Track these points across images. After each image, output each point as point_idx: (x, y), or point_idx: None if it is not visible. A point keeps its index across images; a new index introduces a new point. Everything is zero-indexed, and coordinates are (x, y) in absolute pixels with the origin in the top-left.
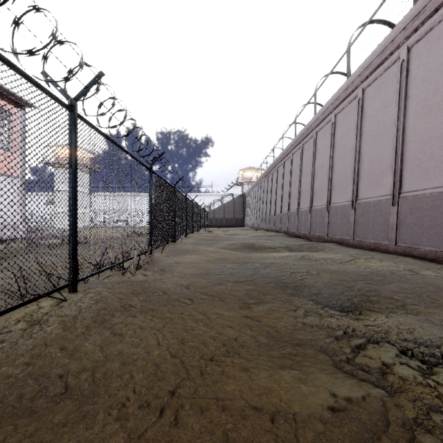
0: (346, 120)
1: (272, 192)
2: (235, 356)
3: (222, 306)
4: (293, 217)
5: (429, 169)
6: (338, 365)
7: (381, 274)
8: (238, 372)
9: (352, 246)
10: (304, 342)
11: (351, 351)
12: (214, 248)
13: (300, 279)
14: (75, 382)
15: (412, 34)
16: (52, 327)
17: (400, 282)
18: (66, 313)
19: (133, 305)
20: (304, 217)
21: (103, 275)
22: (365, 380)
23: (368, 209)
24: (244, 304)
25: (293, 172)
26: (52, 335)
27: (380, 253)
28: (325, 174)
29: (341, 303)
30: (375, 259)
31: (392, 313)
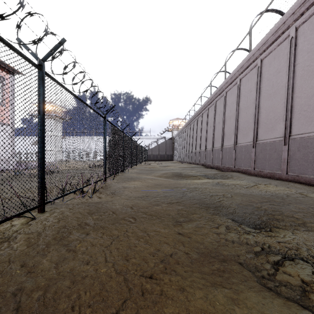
0: (248, 82)
1: (193, 136)
2: (172, 273)
3: (159, 224)
4: (209, 154)
5: (313, 117)
6: (261, 281)
7: (280, 197)
8: (175, 292)
9: (253, 175)
10: (228, 257)
11: (271, 267)
12: (152, 176)
13: (218, 201)
14: (27, 302)
15: (299, 17)
16: (19, 243)
17: (296, 204)
18: (32, 231)
19: (88, 223)
20: (217, 154)
21: (68, 197)
22: (290, 298)
23: (265, 147)
24: (176, 222)
25: (208, 121)
26: (16, 252)
27: (275, 180)
28: (233, 122)
29: (253, 221)
30: (272, 185)
31: (296, 230)
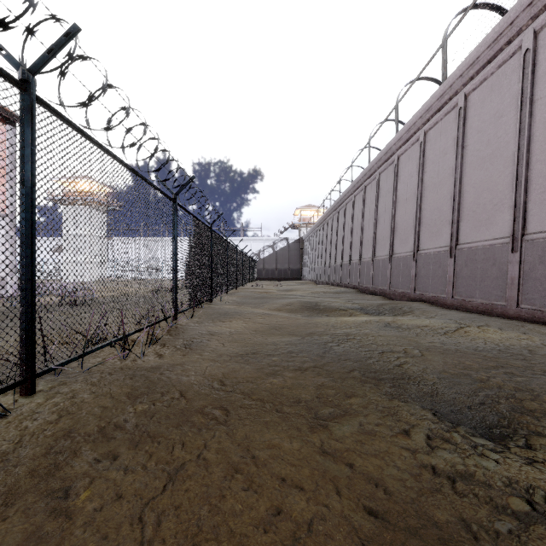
0: (441, 138)
1: (338, 236)
2: None
3: (279, 426)
4: (367, 268)
5: None
6: None
7: (517, 355)
8: None
9: (451, 307)
10: (452, 530)
11: None
12: (265, 309)
13: (397, 364)
14: None
15: (541, 11)
16: None
17: None
18: None
19: (123, 424)
20: (382, 268)
21: (98, 355)
22: None
23: (474, 257)
24: (316, 418)
25: (366, 209)
26: None
27: (495, 318)
28: (411, 210)
29: (481, 415)
30: (493, 328)
31: None
